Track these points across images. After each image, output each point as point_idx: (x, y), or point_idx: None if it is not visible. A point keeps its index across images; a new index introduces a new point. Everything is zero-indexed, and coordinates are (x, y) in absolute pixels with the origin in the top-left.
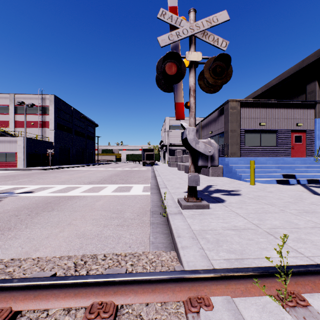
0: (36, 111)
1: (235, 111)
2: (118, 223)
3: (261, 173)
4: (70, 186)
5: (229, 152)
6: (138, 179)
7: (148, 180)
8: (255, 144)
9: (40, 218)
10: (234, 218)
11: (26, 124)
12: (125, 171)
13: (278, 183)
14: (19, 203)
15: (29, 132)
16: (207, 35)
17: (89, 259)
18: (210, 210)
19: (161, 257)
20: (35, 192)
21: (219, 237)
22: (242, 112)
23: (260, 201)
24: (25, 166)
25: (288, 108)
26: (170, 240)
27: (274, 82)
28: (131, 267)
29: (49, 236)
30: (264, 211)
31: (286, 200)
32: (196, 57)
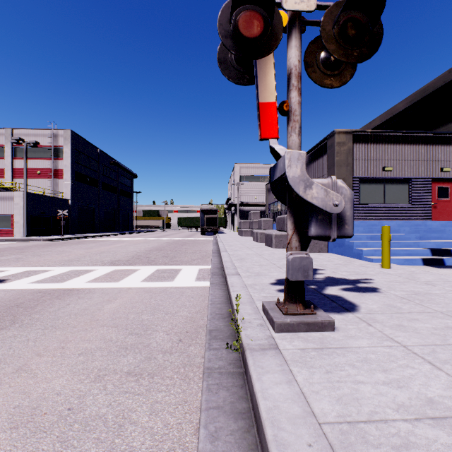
0: (44, 154)
1: (344, 149)
2: (132, 367)
3: (393, 247)
4: (76, 269)
5: None
6: (191, 256)
7: (208, 257)
8: (375, 201)
9: None
10: (409, 366)
11: (26, 173)
12: (173, 242)
13: (425, 265)
14: None
15: (33, 184)
16: None
17: None
18: (339, 336)
19: None
20: (8, 281)
21: None
22: (355, 151)
23: (429, 308)
24: (25, 235)
25: (427, 144)
26: (256, 450)
27: (402, 107)
28: None
29: None
30: None
31: None
32: (304, 2)
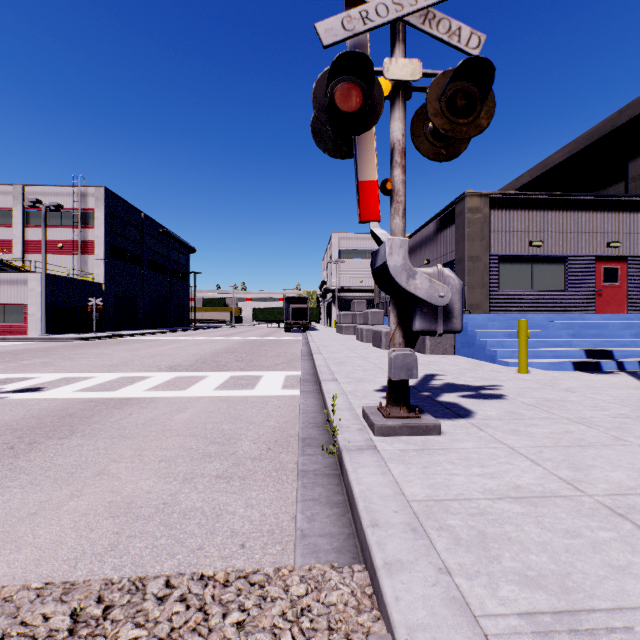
0: (67, 220)
1: (478, 217)
2: (220, 471)
3: (538, 348)
4: (127, 376)
5: (467, 303)
6: (274, 359)
7: (296, 361)
8: (520, 287)
9: (34, 456)
10: (509, 463)
11: (45, 247)
12: (248, 342)
13: (576, 370)
14: (0, 416)
15: (53, 263)
16: (435, 19)
17: (120, 598)
18: (444, 439)
19: (327, 590)
20: (46, 389)
21: (484, 526)
22: (493, 219)
23: (555, 414)
24: (44, 332)
25: (589, 210)
26: (350, 527)
27: (558, 158)
28: (236, 635)
29: (40, 511)
30: (575, 442)
31: (615, 412)
32: (408, 71)
